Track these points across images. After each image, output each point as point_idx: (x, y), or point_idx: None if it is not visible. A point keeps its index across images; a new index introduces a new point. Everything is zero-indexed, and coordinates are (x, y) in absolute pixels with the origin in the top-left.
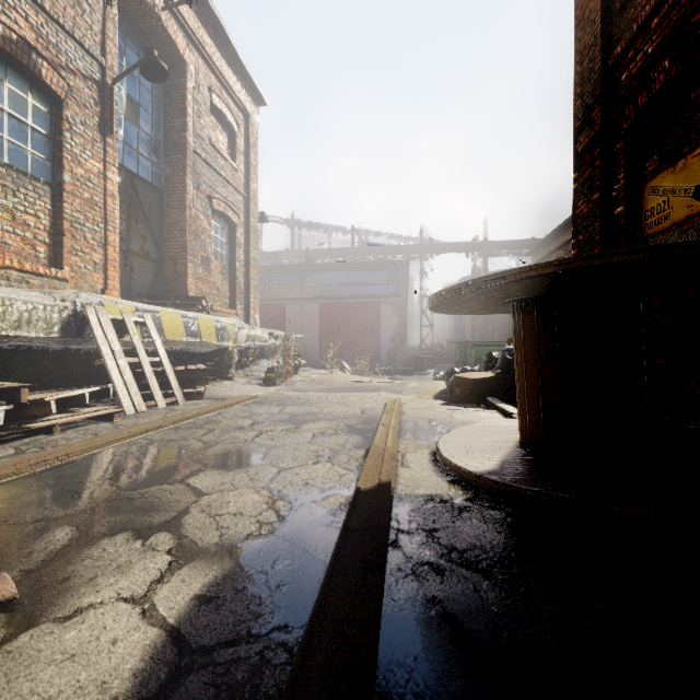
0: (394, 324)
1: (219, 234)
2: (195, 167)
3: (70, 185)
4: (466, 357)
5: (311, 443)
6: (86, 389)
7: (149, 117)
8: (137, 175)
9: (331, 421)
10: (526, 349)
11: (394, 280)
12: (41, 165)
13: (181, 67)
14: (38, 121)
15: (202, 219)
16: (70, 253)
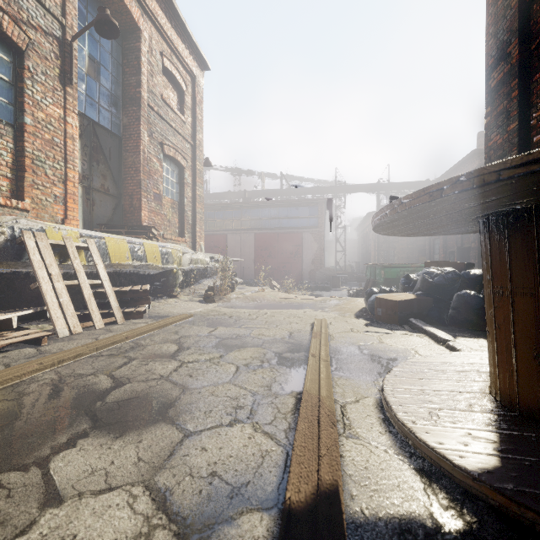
0: (314, 249)
1: (170, 175)
2: (148, 118)
3: (31, 127)
4: (375, 276)
5: (232, 382)
6: (14, 314)
7: (109, 75)
8: (98, 123)
9: (258, 348)
10: (515, 278)
11: (314, 214)
12: (3, 108)
13: (136, 33)
14: (1, 69)
15: (155, 161)
16: (31, 186)
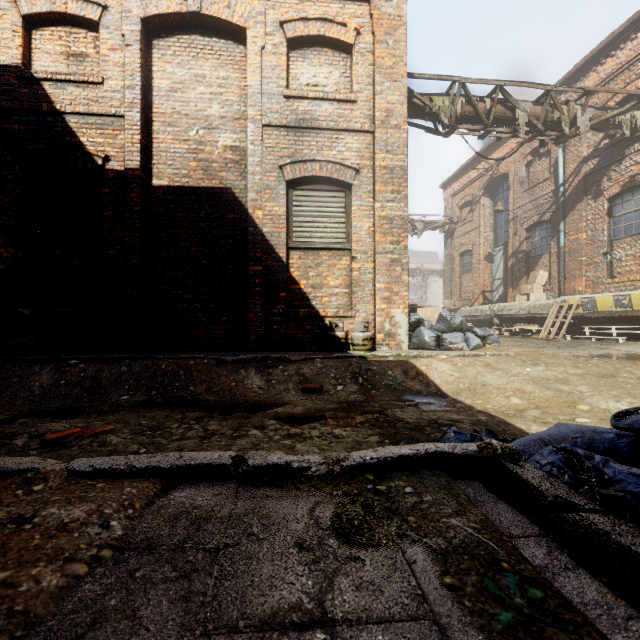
0: None
1: None
2: None
3: None
4: None
5: None
6: (534, 328)
7: None
8: None
9: None
10: None
11: None
12: None
13: None
14: None
15: None
16: None
